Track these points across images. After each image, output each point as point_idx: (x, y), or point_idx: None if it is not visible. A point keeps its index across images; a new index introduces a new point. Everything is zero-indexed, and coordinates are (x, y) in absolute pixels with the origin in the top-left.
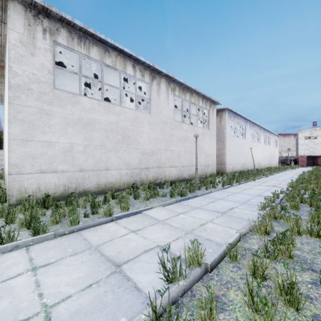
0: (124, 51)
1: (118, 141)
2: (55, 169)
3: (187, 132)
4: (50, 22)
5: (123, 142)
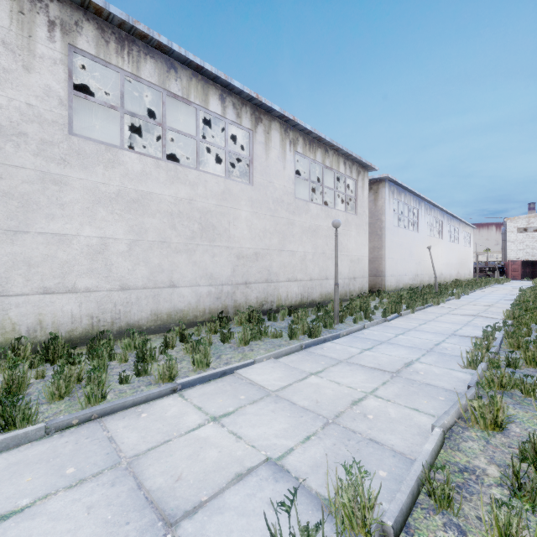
0: (204, 70)
1: (192, 234)
2: (73, 286)
3: (319, 218)
4: (62, 9)
5: (203, 236)
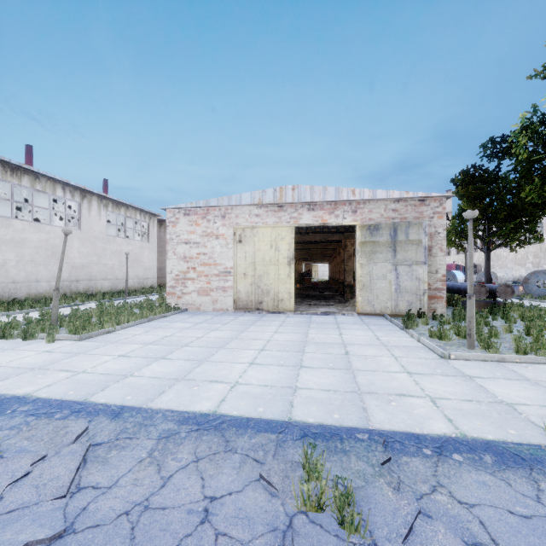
0: (55, 178)
1: (48, 257)
2: None
3: (123, 245)
4: None
5: (53, 257)
